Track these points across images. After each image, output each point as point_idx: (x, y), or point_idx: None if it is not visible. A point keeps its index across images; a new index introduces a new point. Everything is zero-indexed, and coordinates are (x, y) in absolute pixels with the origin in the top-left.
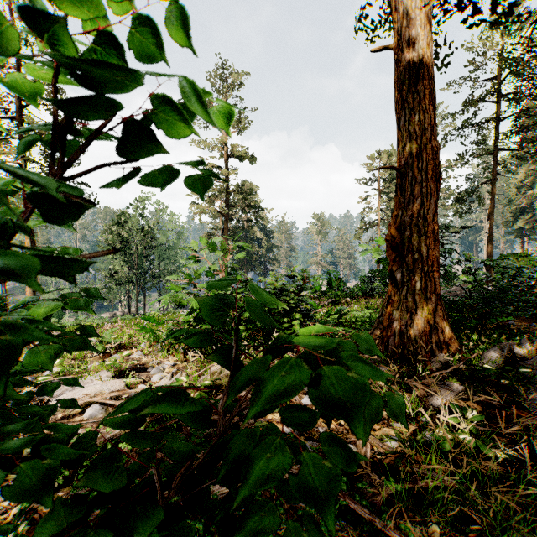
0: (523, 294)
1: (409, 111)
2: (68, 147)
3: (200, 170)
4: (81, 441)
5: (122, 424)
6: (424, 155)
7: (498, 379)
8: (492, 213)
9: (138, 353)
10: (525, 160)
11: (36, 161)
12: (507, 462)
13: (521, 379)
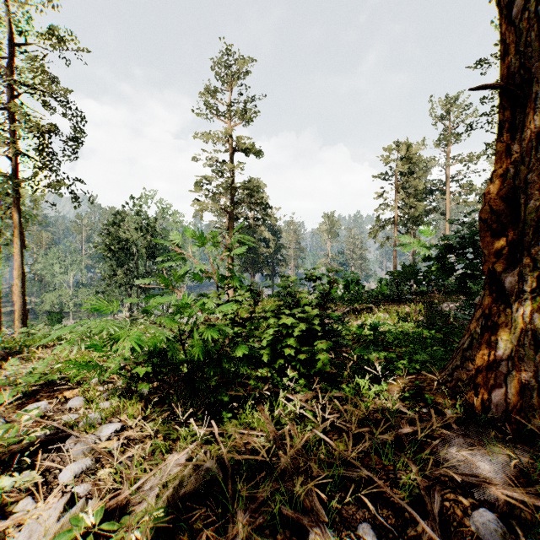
0: None
1: None
2: None
3: None
4: None
5: None
6: None
7: None
8: None
9: (76, 399)
10: None
11: (23, 152)
12: None
13: None
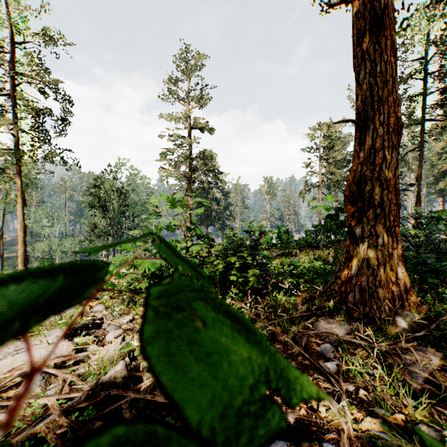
0: None
1: (370, 62)
2: None
3: None
4: None
5: None
6: (386, 108)
7: None
8: (419, 175)
9: (99, 306)
10: None
11: (26, 131)
12: None
13: None
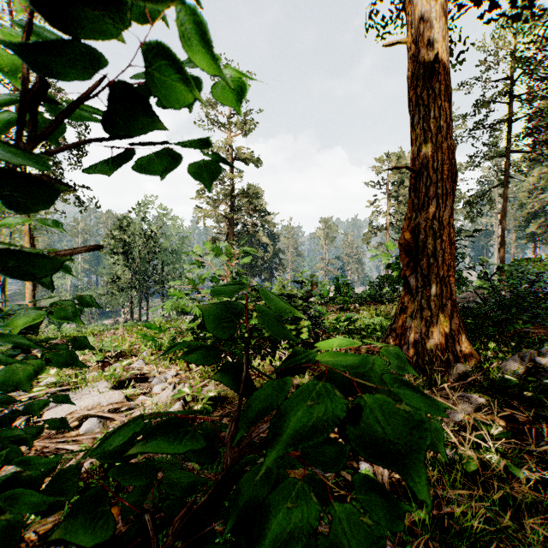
0: (542, 300)
1: (424, 108)
2: (39, 121)
3: (201, 150)
4: (57, 481)
5: (109, 458)
6: (440, 154)
7: (521, 391)
8: (504, 217)
9: (139, 362)
10: (538, 163)
11: None
12: (537, 484)
13: (544, 391)
